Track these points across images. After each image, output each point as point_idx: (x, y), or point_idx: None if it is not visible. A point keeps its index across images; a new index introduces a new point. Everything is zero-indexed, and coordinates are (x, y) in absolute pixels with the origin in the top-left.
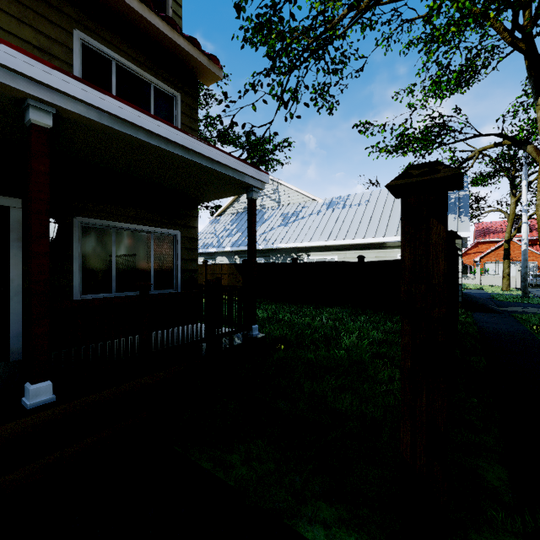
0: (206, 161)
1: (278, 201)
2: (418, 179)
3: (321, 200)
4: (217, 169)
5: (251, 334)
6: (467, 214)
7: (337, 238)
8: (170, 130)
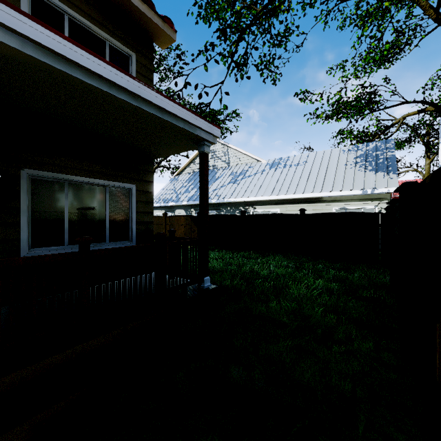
0: (155, 110)
1: (228, 162)
2: None
3: (265, 161)
4: (167, 119)
5: (203, 286)
6: (395, 172)
7: (279, 193)
8: (112, 71)
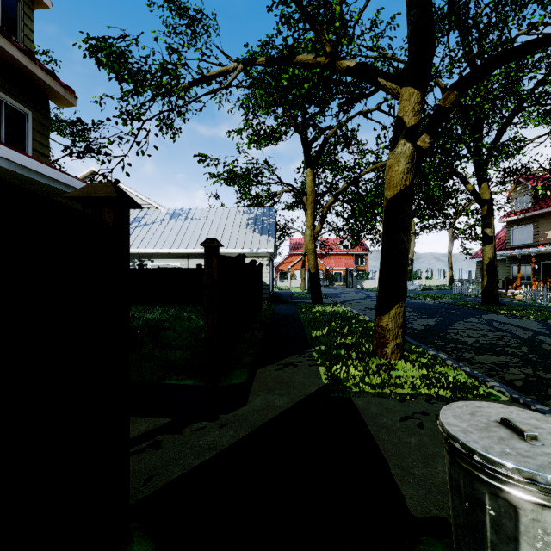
0: None
1: None
2: (209, 244)
3: (165, 209)
4: None
5: None
6: (273, 236)
7: (180, 247)
8: (57, 173)
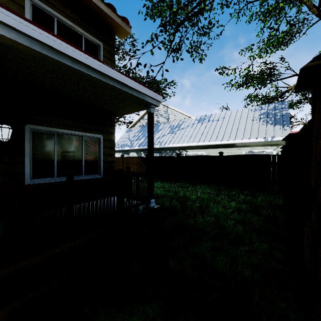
0: (117, 84)
1: (168, 118)
2: None
3: (194, 117)
4: (125, 90)
5: (150, 206)
6: (288, 125)
7: (204, 141)
8: (89, 58)
